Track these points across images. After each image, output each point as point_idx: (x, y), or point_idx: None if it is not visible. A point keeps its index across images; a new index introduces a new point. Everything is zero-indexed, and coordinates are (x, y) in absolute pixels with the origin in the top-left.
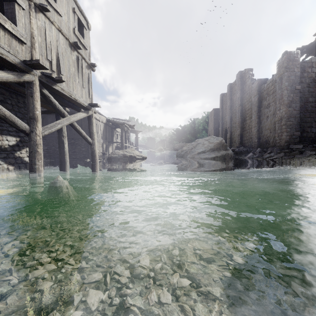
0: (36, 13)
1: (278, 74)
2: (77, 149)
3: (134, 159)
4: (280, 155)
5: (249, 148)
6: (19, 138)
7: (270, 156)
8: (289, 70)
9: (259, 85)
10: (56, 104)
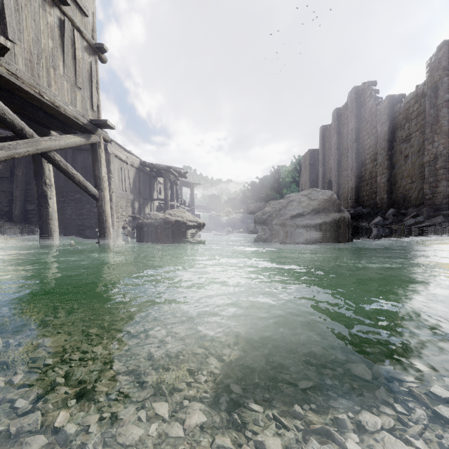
0: None
1: (429, 82)
2: (86, 209)
3: (182, 226)
4: (437, 220)
5: (371, 209)
6: None
7: (418, 222)
8: None
9: (391, 106)
10: None
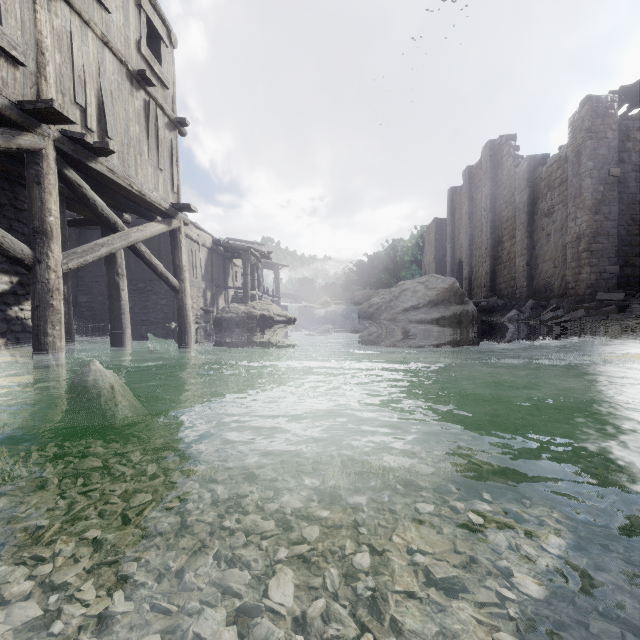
0: None
1: (571, 145)
2: (151, 301)
3: (269, 322)
4: (577, 314)
5: (509, 301)
6: (16, 278)
7: (556, 317)
8: (596, 136)
9: (532, 169)
10: (96, 203)
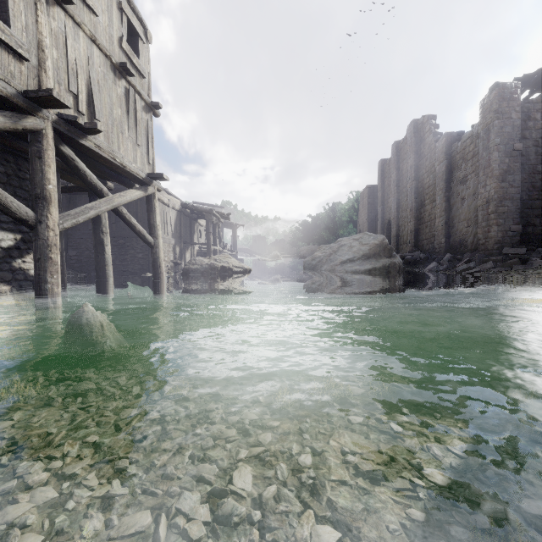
0: (48, 6)
1: (482, 124)
2: (129, 255)
3: (228, 272)
4: (487, 265)
5: (430, 254)
6: (20, 236)
7: (469, 268)
8: (502, 117)
9: (449, 144)
10: (86, 173)
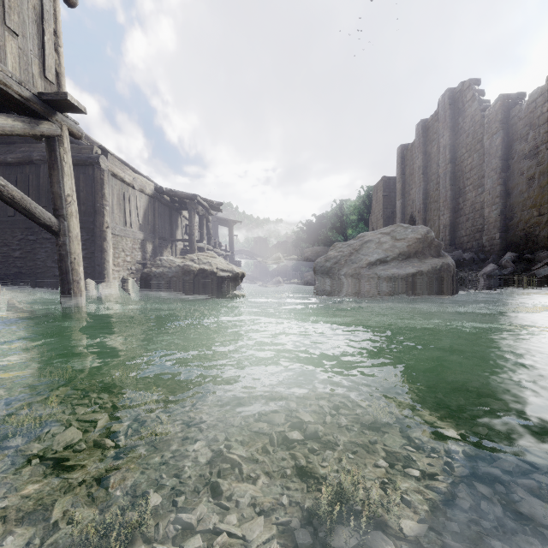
0: None
1: None
2: None
3: (211, 278)
4: None
5: (474, 254)
6: None
7: None
8: None
9: (506, 109)
10: None
